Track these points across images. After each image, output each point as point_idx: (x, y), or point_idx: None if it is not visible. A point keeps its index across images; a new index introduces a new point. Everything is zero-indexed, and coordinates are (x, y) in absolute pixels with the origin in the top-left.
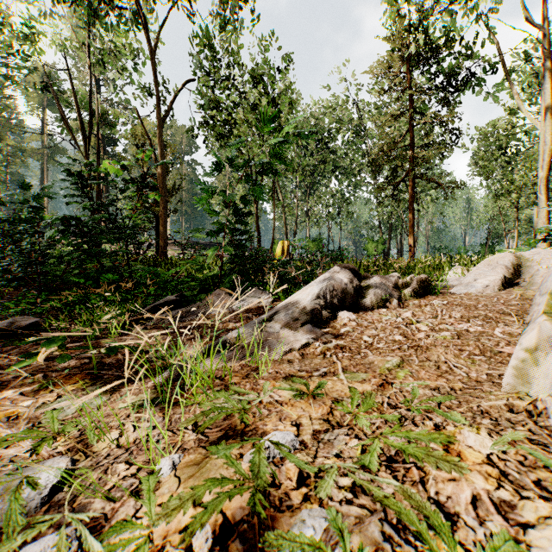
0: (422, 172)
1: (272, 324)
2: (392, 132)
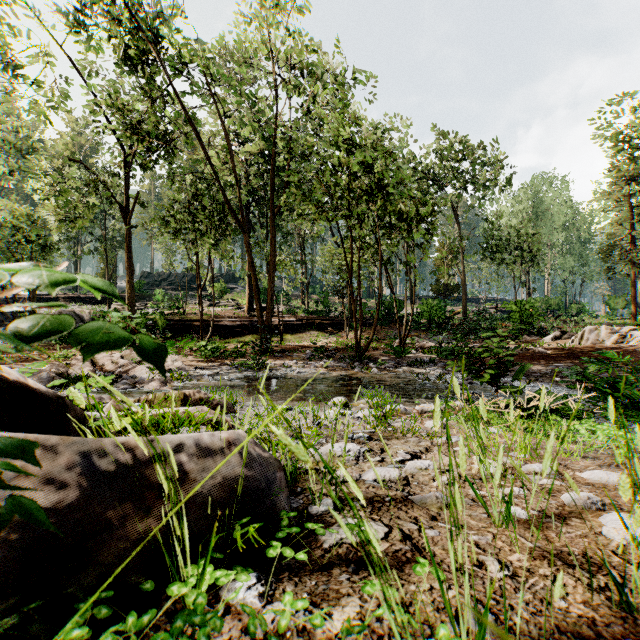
0: (632, 267)
1: (544, 340)
2: (616, 233)
